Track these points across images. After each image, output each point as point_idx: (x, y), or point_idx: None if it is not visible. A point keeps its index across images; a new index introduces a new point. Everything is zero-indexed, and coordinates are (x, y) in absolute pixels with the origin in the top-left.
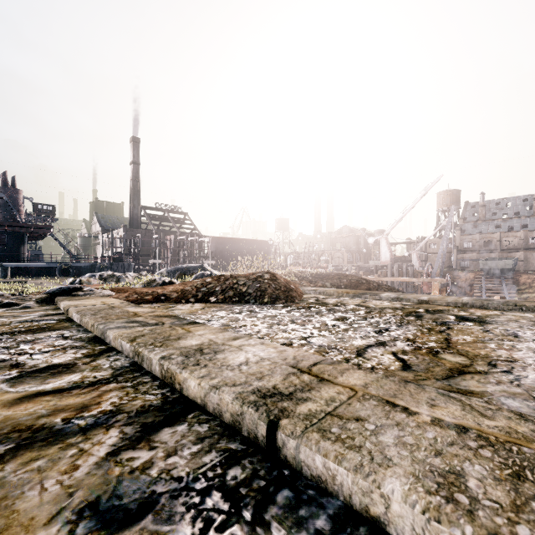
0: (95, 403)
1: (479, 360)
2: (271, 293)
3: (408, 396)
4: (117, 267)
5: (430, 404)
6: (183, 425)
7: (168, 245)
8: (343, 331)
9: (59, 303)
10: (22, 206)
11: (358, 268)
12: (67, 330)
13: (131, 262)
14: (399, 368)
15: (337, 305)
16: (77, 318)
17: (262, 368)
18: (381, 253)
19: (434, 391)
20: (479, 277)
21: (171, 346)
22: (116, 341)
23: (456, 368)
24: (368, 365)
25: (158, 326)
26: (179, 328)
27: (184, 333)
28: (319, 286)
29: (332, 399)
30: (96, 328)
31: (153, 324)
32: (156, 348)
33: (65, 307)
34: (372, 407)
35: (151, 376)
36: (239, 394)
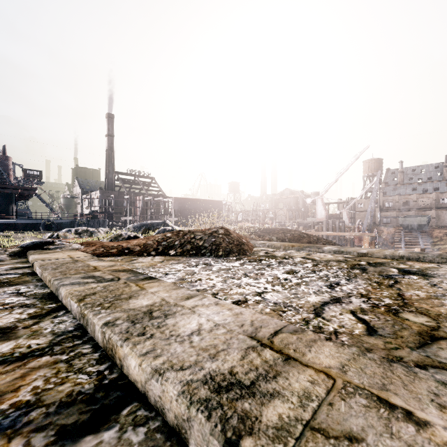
0: (13, 388)
1: (444, 321)
2: (225, 247)
3: (402, 388)
4: (93, 223)
5: (437, 403)
6: (113, 429)
7: (137, 204)
8: (295, 285)
9: (29, 257)
10: (11, 171)
11: (298, 224)
12: (25, 285)
13: (106, 219)
14: (364, 332)
15: (285, 258)
16: (39, 272)
17: (217, 339)
18: (317, 211)
19: (430, 378)
20: (399, 231)
21: (120, 307)
22: (66, 299)
23: (425, 331)
24: (330, 328)
25: (113, 282)
26: (133, 285)
27: (137, 290)
28: (267, 239)
29: (306, 395)
30: (52, 283)
31: (108, 280)
32: (103, 310)
33: (32, 260)
34: (363, 411)
35: (93, 345)
36: (187, 384)
